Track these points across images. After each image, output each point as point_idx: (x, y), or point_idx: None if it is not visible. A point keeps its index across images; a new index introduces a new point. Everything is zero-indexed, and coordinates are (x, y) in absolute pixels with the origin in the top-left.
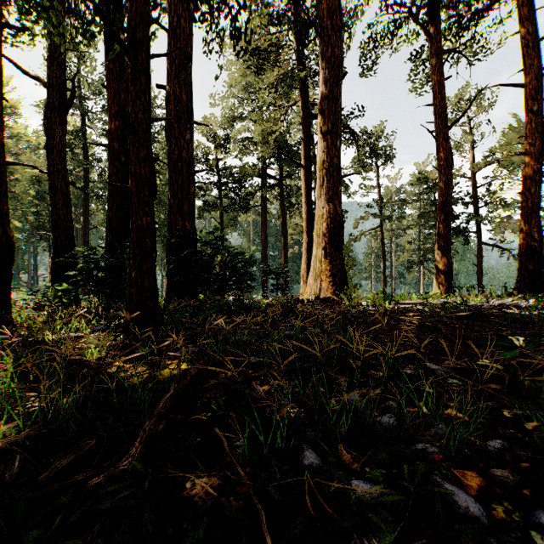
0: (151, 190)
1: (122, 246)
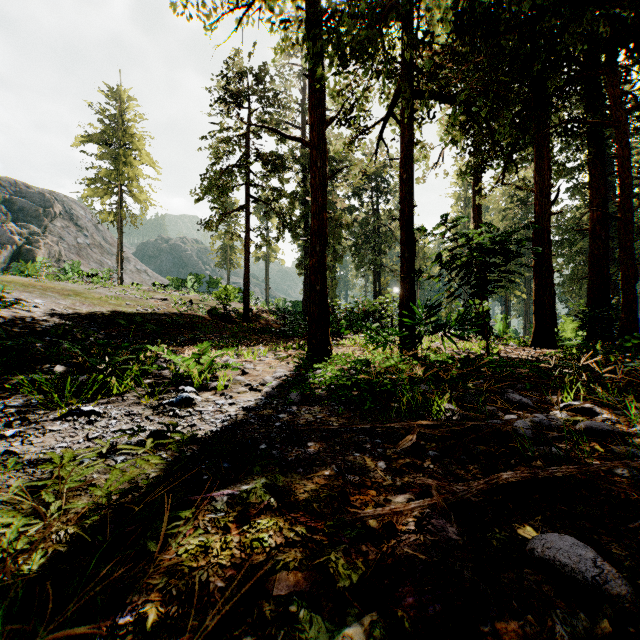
0: (633, 279)
1: (608, 304)
